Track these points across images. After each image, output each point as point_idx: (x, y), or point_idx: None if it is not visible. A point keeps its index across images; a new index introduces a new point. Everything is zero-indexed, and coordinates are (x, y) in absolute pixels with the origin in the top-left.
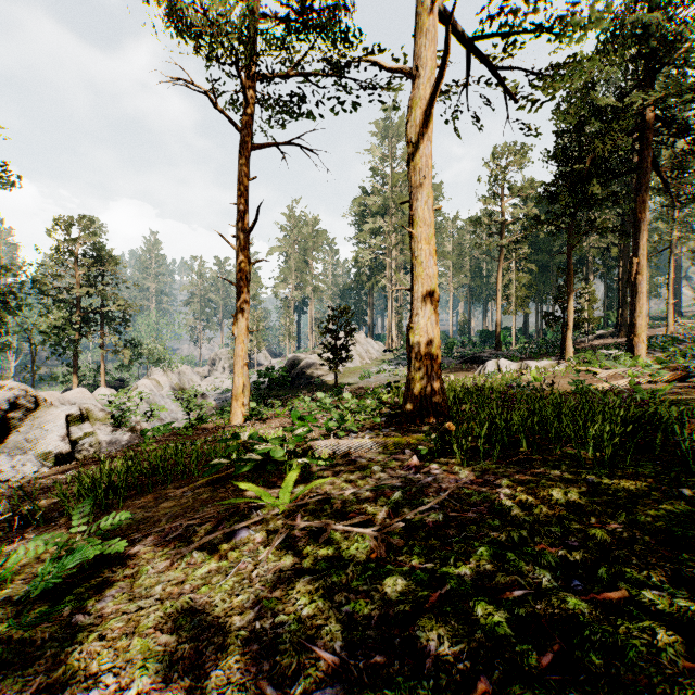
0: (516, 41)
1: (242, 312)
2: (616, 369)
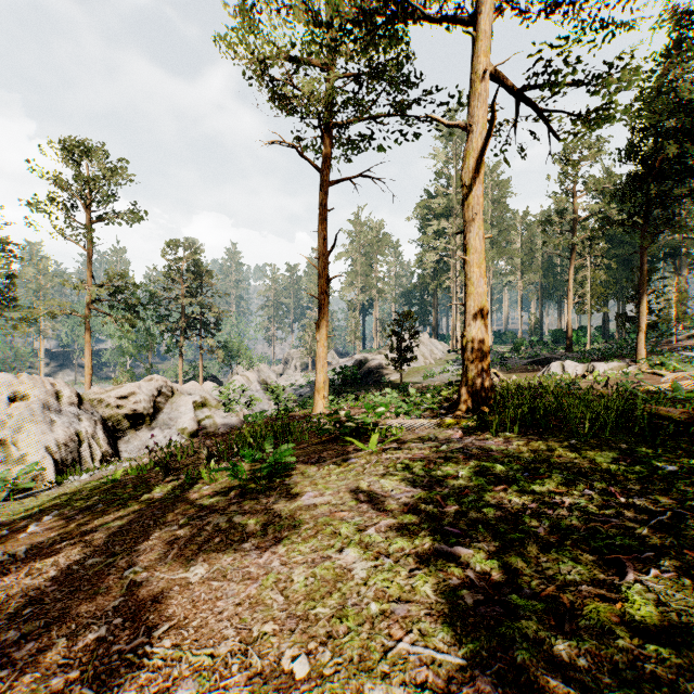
0: (558, 90)
1: (323, 320)
2: (684, 372)
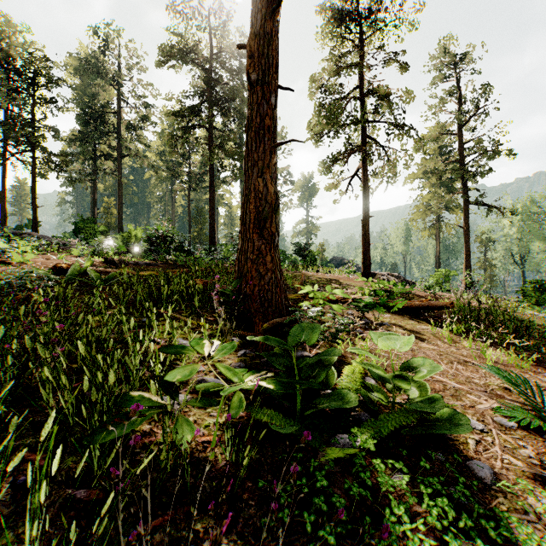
0: None
1: None
2: None
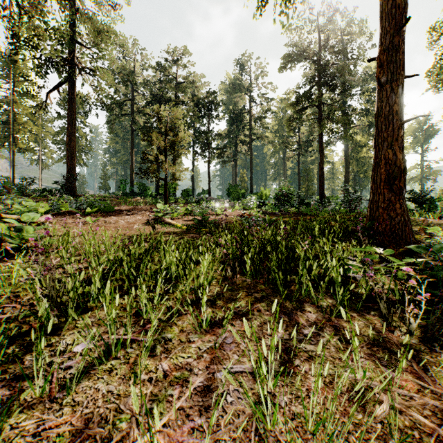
0: None
1: None
2: (41, 217)
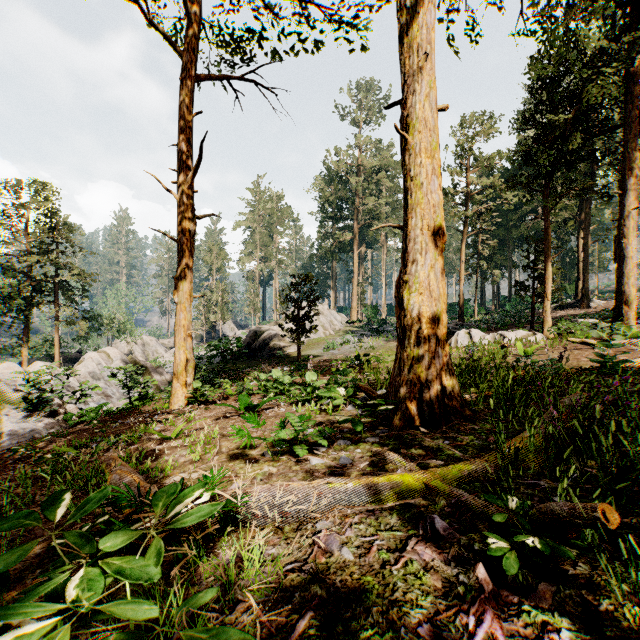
0: None
1: (184, 273)
2: (617, 341)
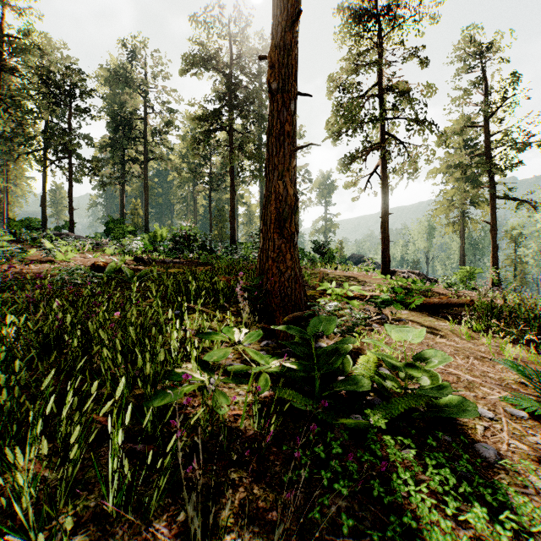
0: None
1: None
2: None
